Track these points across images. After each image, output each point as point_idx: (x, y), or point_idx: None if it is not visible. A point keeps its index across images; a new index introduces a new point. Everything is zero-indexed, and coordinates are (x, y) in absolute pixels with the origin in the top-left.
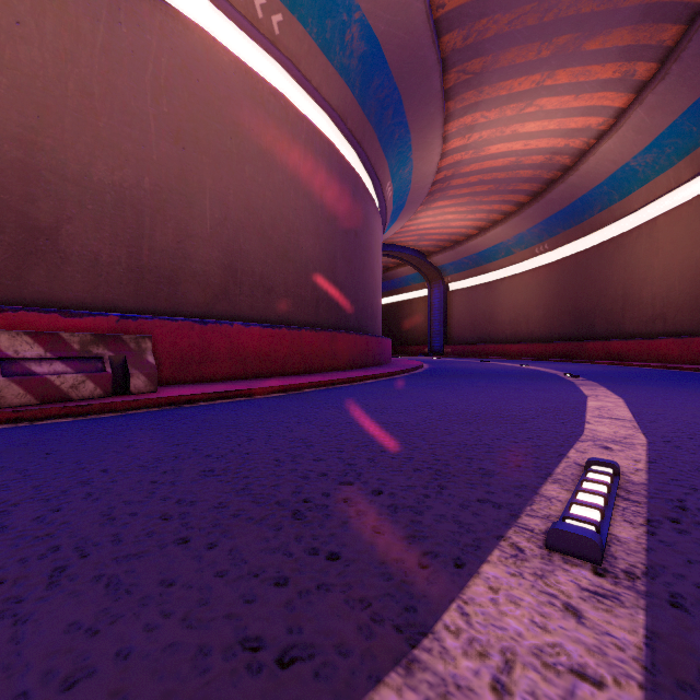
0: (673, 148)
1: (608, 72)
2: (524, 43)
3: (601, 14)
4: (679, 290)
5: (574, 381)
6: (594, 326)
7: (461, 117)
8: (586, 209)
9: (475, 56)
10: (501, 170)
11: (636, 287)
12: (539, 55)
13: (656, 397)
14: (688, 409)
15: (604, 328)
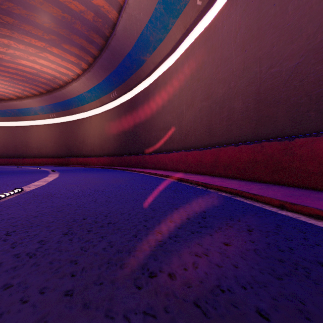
0: (95, 95)
1: (73, 59)
2: (35, 27)
3: (67, 38)
4: (97, 141)
5: (52, 172)
6: (73, 152)
7: (0, 37)
8: (70, 105)
9: (7, 15)
10: (29, 73)
11: (86, 138)
12: (44, 36)
13: (70, 175)
14: (72, 177)
15: (77, 153)
